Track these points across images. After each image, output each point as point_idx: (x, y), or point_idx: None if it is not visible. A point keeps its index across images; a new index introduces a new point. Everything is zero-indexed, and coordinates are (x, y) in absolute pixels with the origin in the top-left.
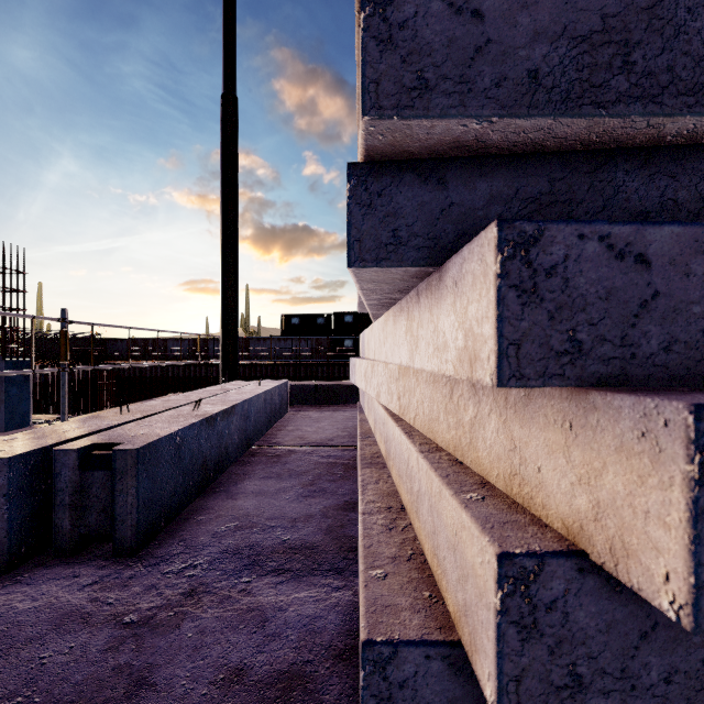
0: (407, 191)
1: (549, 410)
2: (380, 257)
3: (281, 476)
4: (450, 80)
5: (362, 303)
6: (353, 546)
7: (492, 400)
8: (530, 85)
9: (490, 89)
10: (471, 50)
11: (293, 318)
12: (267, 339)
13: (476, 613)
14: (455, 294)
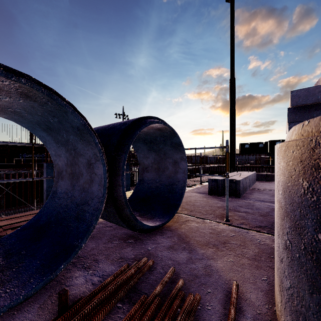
0: None
1: None
2: None
3: (262, 193)
4: None
5: None
6: None
7: None
8: None
9: None
10: None
11: (245, 145)
12: None
13: None
14: None
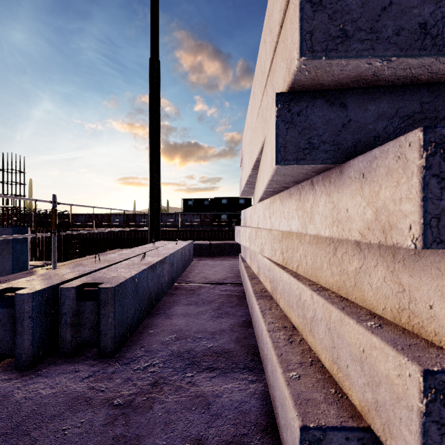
0: (318, 112)
1: (442, 265)
2: (298, 158)
3: (197, 303)
4: (363, 31)
5: (244, 191)
6: (256, 351)
7: (378, 257)
8: (421, 33)
9: (391, 37)
10: (378, 9)
11: (189, 201)
12: (173, 214)
13: (392, 410)
14: (363, 182)
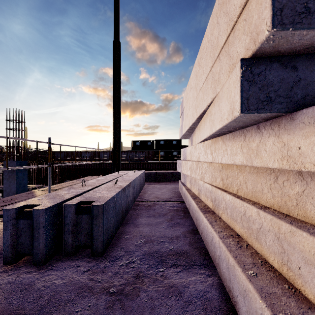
0: (274, 73)
1: None
2: (259, 108)
3: (155, 216)
4: None
5: (185, 134)
6: (206, 252)
7: None
8: None
9: None
10: None
11: (137, 142)
12: (126, 151)
13: None
14: None
